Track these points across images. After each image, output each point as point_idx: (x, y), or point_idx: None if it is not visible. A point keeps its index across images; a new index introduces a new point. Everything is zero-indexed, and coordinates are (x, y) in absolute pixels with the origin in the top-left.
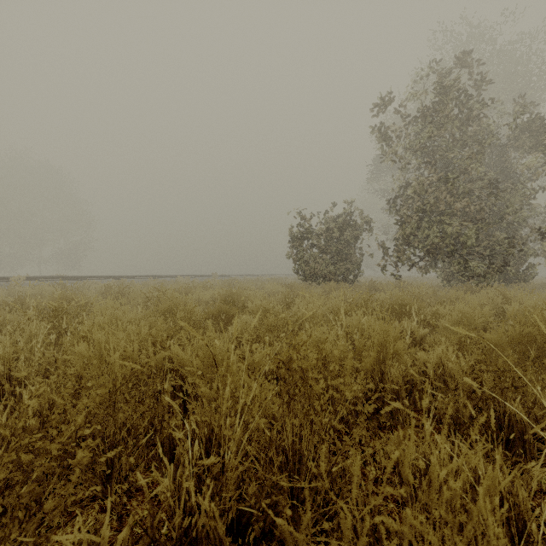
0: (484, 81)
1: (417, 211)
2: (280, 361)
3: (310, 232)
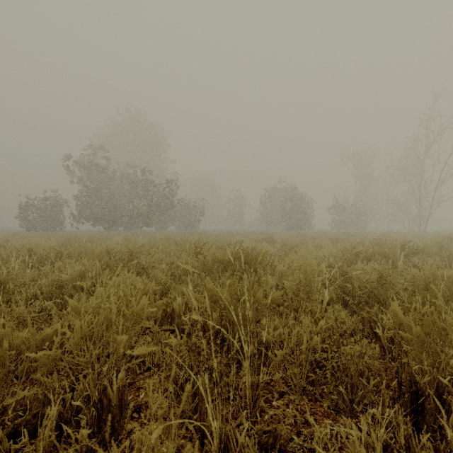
0: (110, 159)
1: (82, 203)
2: (12, 235)
3: (30, 206)
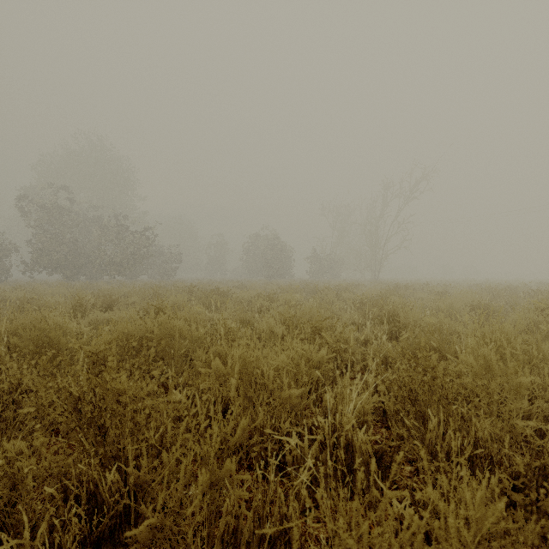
0: (73, 200)
1: (40, 249)
2: None
3: None
